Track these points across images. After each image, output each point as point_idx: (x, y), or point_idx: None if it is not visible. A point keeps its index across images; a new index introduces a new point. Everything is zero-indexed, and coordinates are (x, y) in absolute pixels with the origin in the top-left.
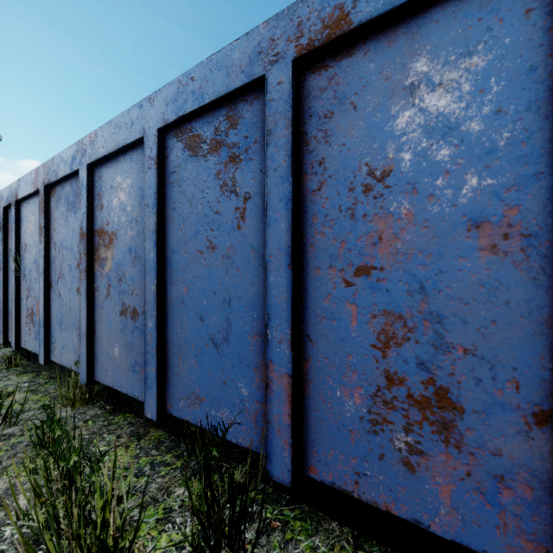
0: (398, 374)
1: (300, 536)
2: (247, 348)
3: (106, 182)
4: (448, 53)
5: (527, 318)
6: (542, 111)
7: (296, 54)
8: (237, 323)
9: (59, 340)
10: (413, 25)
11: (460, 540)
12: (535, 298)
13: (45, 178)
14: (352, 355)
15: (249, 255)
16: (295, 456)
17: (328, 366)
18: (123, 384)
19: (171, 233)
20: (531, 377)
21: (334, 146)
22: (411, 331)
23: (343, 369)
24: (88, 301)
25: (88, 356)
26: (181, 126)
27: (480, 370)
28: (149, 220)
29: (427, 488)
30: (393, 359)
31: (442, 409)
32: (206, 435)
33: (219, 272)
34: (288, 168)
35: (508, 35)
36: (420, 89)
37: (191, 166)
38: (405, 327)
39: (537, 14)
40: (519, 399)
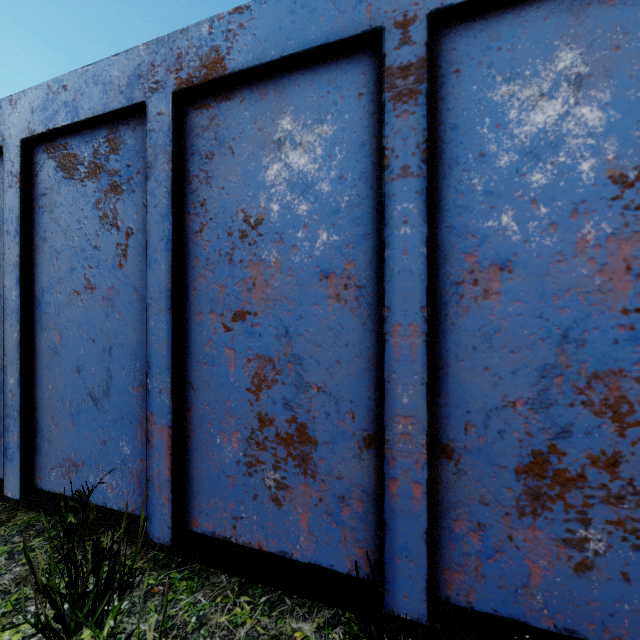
0: (269, 415)
1: (182, 595)
2: (130, 401)
3: None
4: (306, 116)
5: (360, 357)
6: (369, 181)
7: (176, 86)
8: (118, 374)
9: None
10: (280, 84)
11: (315, 561)
12: (364, 340)
13: None
14: (231, 400)
15: (131, 297)
16: (175, 512)
17: (210, 414)
18: None
19: (41, 269)
20: (362, 407)
21: (215, 188)
22: (279, 373)
23: (223, 415)
24: None
25: None
26: (54, 140)
27: (329, 405)
28: (9, 251)
29: (291, 519)
30: (265, 401)
31: (302, 444)
32: (90, 507)
33: (99, 316)
34: (168, 206)
35: (347, 112)
36: (285, 145)
37: (66, 190)
38: (274, 369)
39: (366, 99)
40: (355, 427)
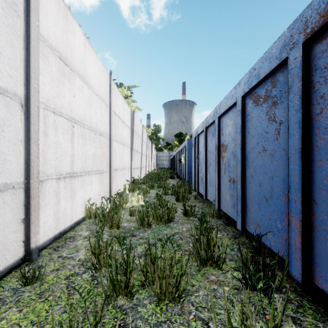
0: None
1: (308, 315)
2: (281, 203)
3: (224, 123)
4: None
5: None
6: None
7: (304, 39)
8: (276, 189)
9: (209, 190)
10: None
11: None
12: None
13: (205, 125)
14: None
15: (281, 153)
16: (304, 267)
17: (327, 220)
18: (229, 212)
19: (247, 144)
20: None
21: None
22: None
23: None
24: (218, 174)
25: (218, 198)
26: (251, 92)
27: None
28: (238, 139)
29: None
30: None
31: None
32: (265, 247)
33: (268, 162)
34: (299, 104)
35: None
36: None
37: (255, 110)
38: None
39: None
40: None
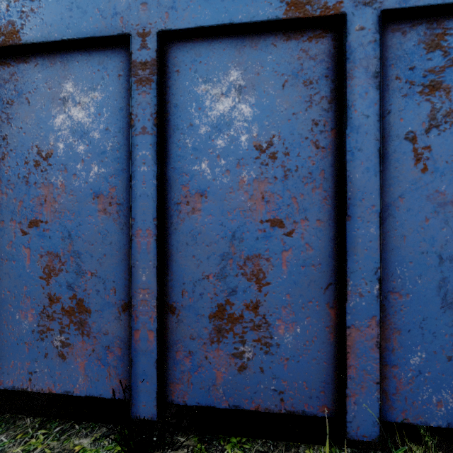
0: (56, 295)
1: None
2: None
3: None
4: (83, 84)
5: (119, 251)
6: (125, 134)
7: None
8: None
9: None
10: (65, 58)
11: (89, 393)
12: (122, 240)
13: None
14: (27, 286)
15: None
16: None
17: (10, 297)
18: None
19: None
20: (121, 285)
21: (15, 127)
22: (64, 264)
23: (21, 297)
24: None
25: None
26: None
27: (99, 285)
28: None
29: (72, 367)
30: (53, 285)
31: (81, 313)
32: None
33: None
34: None
35: (111, 86)
36: (69, 102)
37: None
38: (60, 262)
39: (123, 79)
40: (116, 299)
